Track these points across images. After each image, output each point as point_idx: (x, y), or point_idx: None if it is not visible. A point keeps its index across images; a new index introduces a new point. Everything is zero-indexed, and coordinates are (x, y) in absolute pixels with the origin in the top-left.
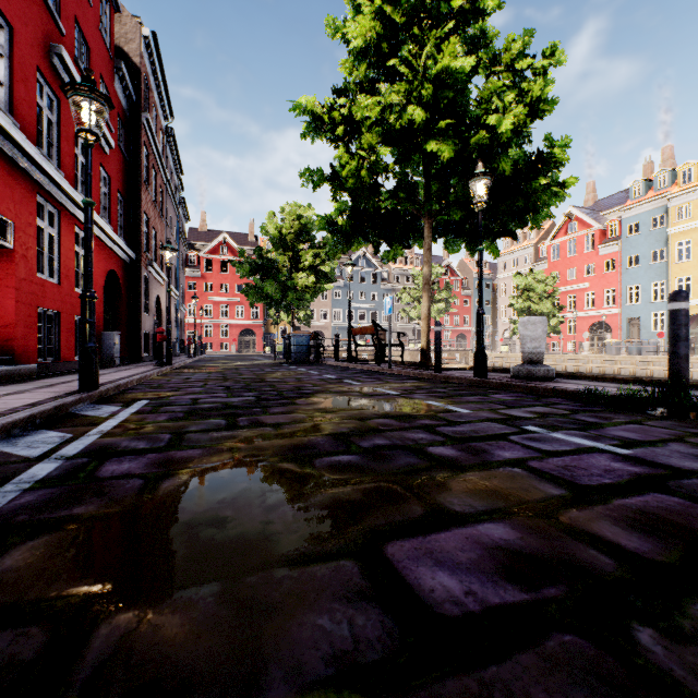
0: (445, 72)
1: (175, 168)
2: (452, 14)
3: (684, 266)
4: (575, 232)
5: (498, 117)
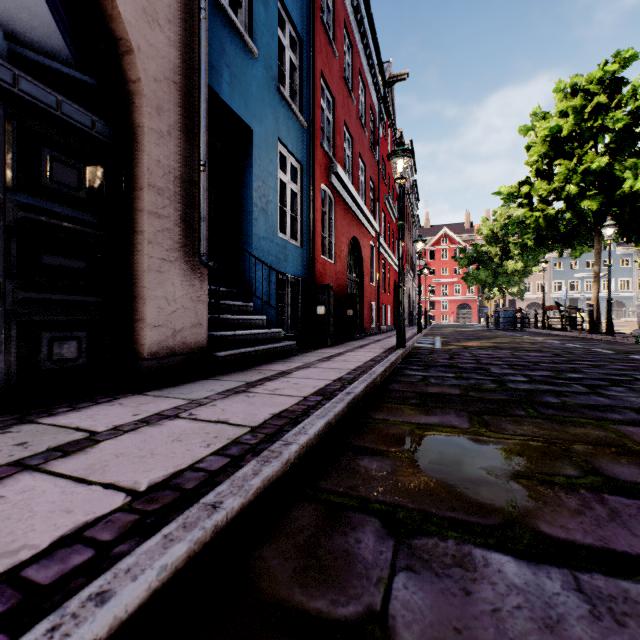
0: (588, 167)
1: (414, 200)
2: (593, 133)
3: None
4: None
5: (632, 180)
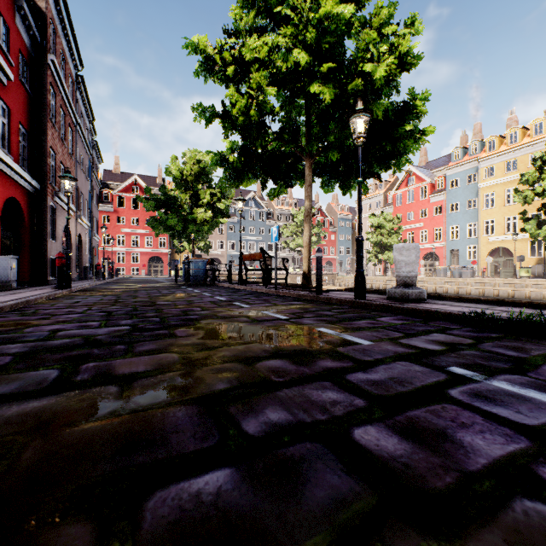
0: (327, 18)
1: (86, 113)
2: None
3: (489, 212)
4: (413, 185)
5: (373, 65)
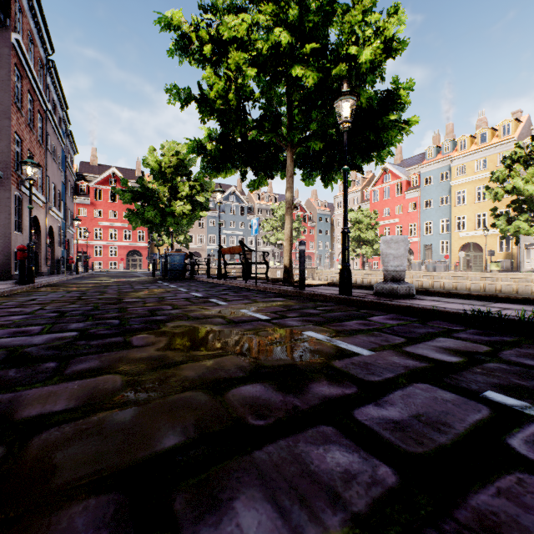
0: None
1: (58, 101)
2: None
3: (461, 208)
4: (389, 182)
5: (359, 48)
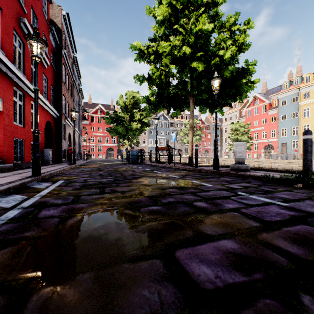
0: (200, 31)
1: (77, 75)
2: (203, 4)
3: (306, 120)
4: (257, 104)
5: (224, 51)
